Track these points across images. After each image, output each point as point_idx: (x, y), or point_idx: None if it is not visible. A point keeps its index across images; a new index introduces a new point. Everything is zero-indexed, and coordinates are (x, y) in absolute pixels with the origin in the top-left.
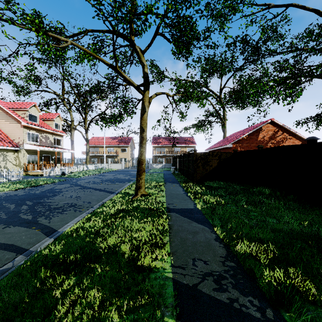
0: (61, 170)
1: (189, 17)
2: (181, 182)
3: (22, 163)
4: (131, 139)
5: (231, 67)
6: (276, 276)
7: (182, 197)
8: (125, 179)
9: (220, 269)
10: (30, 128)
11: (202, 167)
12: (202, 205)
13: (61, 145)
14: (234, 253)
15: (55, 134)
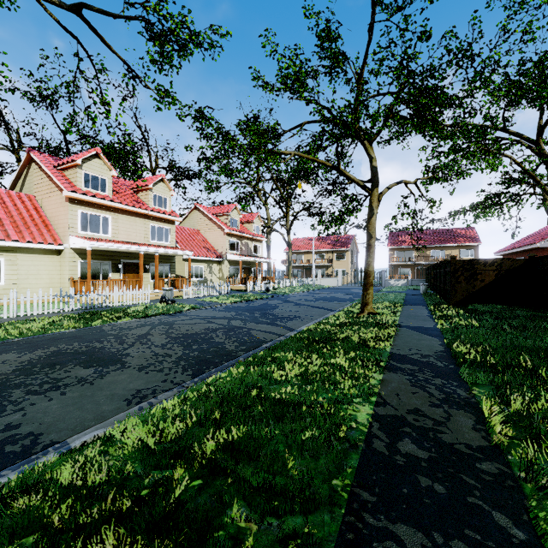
0: (265, 285)
1: (432, 90)
2: (430, 304)
3: (225, 276)
4: (352, 239)
5: (541, 101)
6: (473, 358)
7: (423, 319)
8: (345, 299)
9: (430, 353)
10: (232, 235)
11: (464, 282)
12: (445, 326)
13: (260, 253)
14: (451, 351)
15: (254, 240)
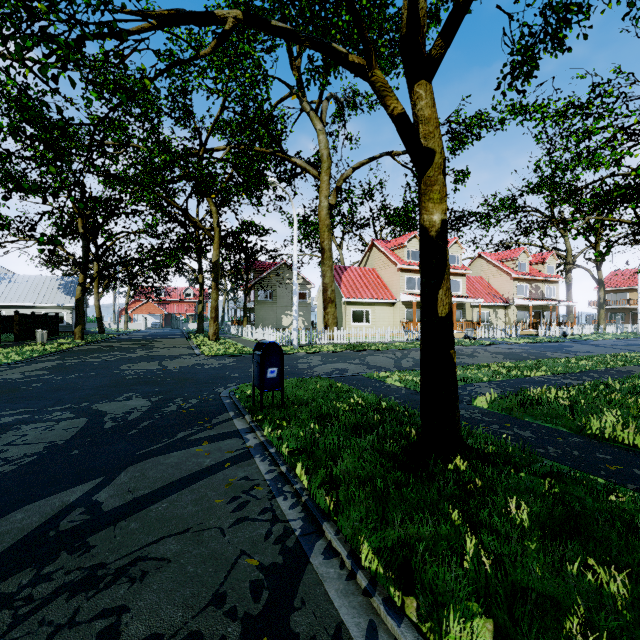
0: (561, 329)
1: None
2: None
3: (512, 320)
4: None
5: None
6: None
7: None
8: None
9: None
10: (519, 279)
11: None
12: None
13: (554, 295)
14: None
15: (547, 281)
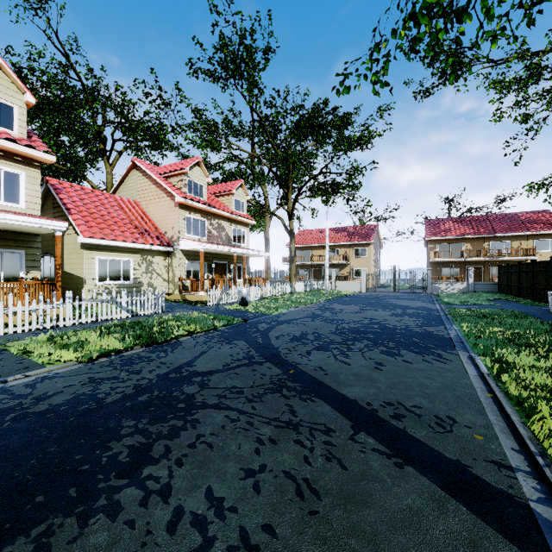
0: (240, 293)
1: None
2: None
3: (177, 277)
4: (375, 229)
5: None
6: None
7: None
8: (415, 334)
9: None
10: (191, 209)
11: None
12: None
13: (245, 242)
14: None
15: (235, 221)
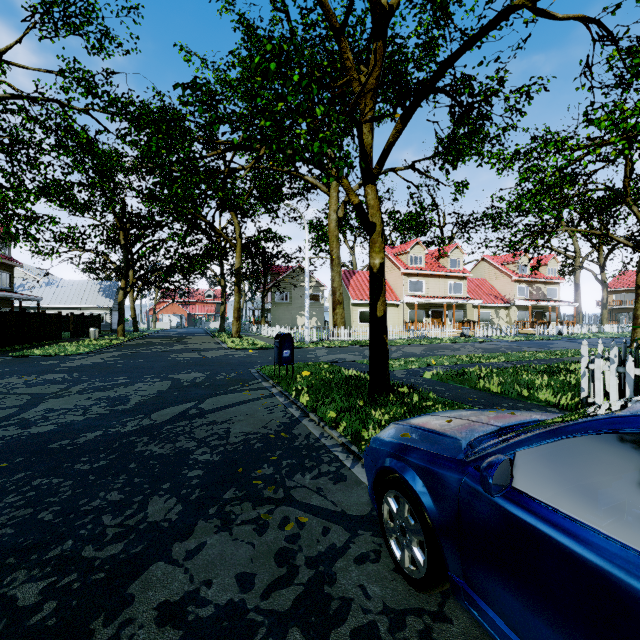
0: (557, 329)
1: None
2: None
3: (513, 320)
4: None
5: None
6: None
7: None
8: None
9: None
10: (520, 281)
11: None
12: None
13: (556, 296)
14: None
15: (548, 283)
